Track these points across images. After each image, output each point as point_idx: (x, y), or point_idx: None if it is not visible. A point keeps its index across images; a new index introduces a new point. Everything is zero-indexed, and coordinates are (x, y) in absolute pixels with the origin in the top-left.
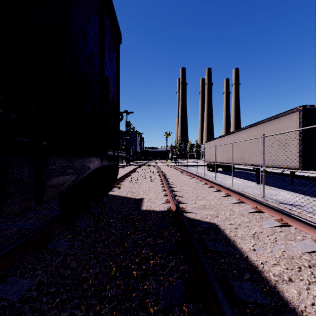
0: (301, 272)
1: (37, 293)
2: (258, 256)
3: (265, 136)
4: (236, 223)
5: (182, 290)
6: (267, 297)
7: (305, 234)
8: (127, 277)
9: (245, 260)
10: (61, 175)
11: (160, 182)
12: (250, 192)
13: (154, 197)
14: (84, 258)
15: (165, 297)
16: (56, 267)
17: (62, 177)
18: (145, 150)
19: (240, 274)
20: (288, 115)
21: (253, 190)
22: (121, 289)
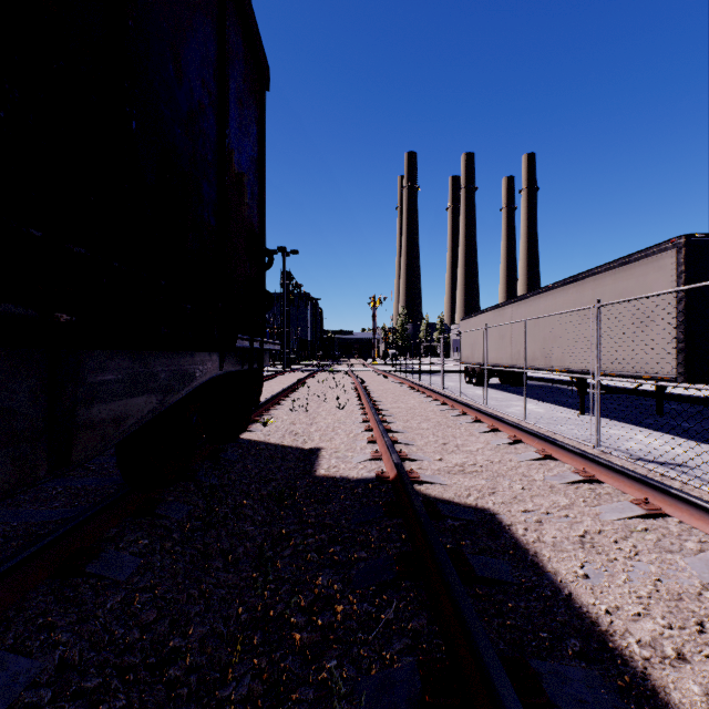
0: (707, 635)
1: (52, 692)
2: (598, 593)
3: (602, 305)
4: (538, 509)
5: (415, 686)
6: (627, 704)
7: (706, 537)
8: (278, 649)
9: (567, 605)
10: (120, 397)
11: (359, 411)
12: (564, 433)
13: (346, 445)
14: (175, 598)
15: (371, 705)
16: (104, 624)
17: (123, 402)
18: (326, 338)
19: (556, 642)
20: (651, 258)
21: (571, 428)
22: (262, 680)
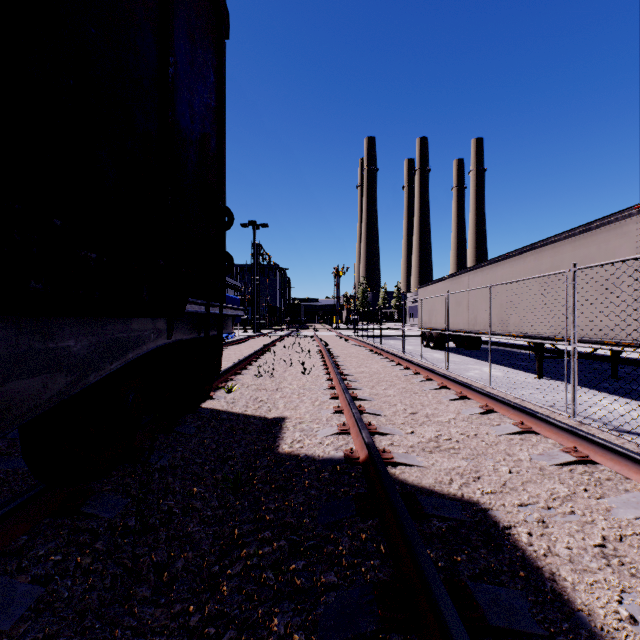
0: None
1: None
2: None
3: (579, 268)
4: (536, 502)
5: None
6: None
7: None
8: None
9: None
10: None
11: (324, 376)
12: (527, 397)
13: (311, 415)
14: None
15: None
16: None
17: None
18: (294, 305)
19: None
20: (614, 224)
21: (532, 392)
22: None
